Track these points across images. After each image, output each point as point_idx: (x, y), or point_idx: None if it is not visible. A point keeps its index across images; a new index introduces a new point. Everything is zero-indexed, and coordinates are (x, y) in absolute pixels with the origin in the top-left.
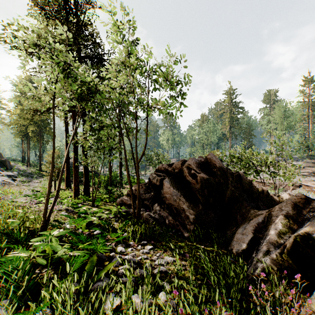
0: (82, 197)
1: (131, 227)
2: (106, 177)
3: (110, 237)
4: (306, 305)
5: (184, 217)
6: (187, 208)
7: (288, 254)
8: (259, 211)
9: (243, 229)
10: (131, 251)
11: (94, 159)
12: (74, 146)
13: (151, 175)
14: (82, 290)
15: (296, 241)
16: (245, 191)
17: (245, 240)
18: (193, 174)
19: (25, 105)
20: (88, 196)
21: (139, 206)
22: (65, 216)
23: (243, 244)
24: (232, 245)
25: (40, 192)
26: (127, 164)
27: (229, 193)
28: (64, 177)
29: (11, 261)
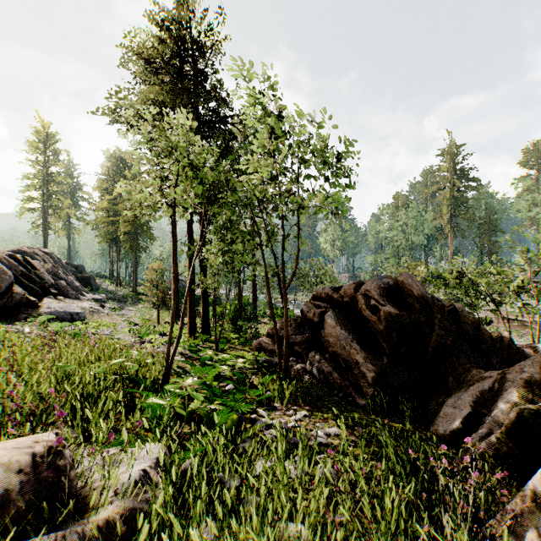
0: (201, 335)
1: (276, 383)
2: (233, 305)
3: (248, 396)
4: (516, 497)
5: (358, 374)
6: (362, 361)
7: (507, 434)
8: (485, 373)
9: (456, 400)
10: (278, 415)
11: (217, 279)
12: (188, 260)
13: (305, 306)
14: (230, 446)
15: (521, 417)
16: (466, 337)
17: (457, 417)
18: (374, 307)
19: (125, 202)
20: (208, 334)
21: (287, 354)
22: (185, 362)
23: (454, 422)
24: (436, 423)
25: (139, 325)
26: (269, 291)
27: (434, 340)
28: (169, 303)
29: (152, 407)
